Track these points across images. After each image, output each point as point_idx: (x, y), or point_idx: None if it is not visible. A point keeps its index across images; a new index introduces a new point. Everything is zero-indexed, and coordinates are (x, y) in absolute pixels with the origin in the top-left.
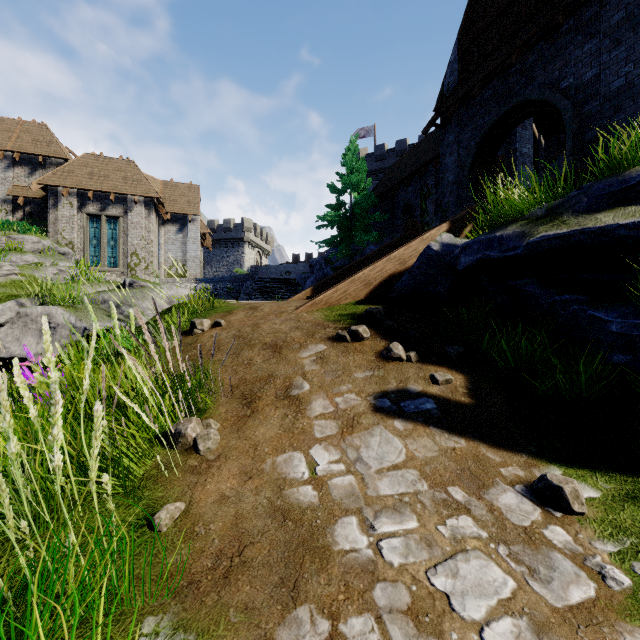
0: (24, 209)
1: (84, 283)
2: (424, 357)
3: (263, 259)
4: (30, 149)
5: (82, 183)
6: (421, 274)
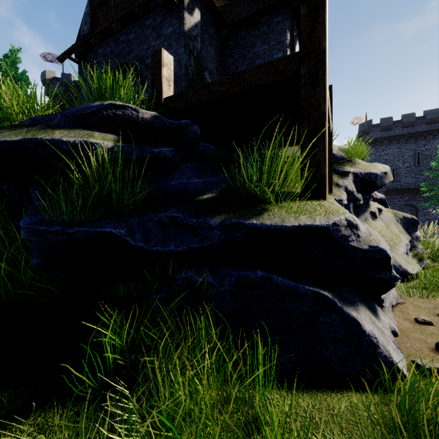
0: None
1: None
2: None
3: None
4: None
5: None
6: None
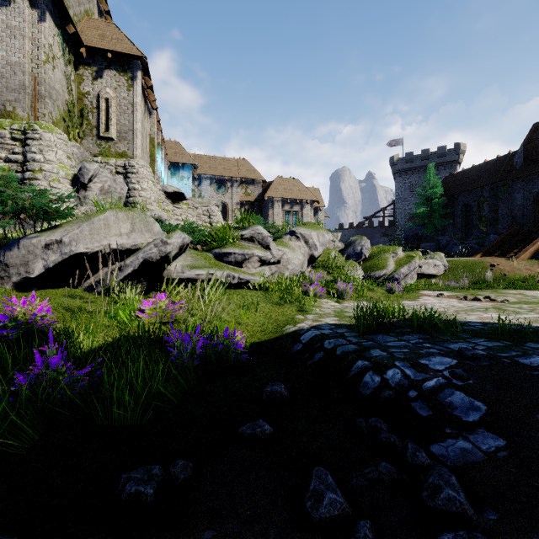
0: (244, 207)
1: (418, 252)
2: None
3: None
4: (248, 176)
5: (283, 195)
6: None
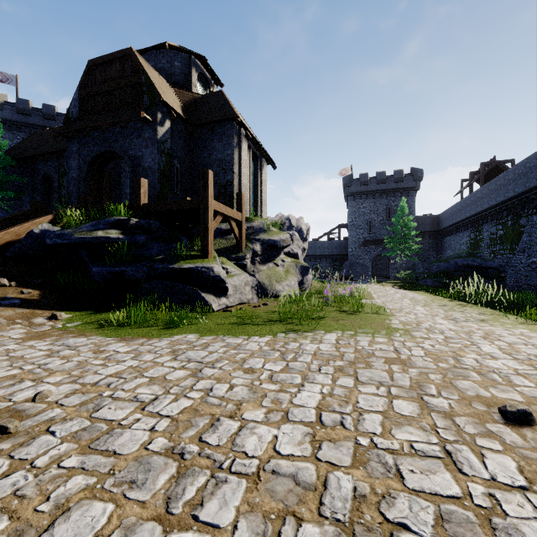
0: None
1: None
2: (21, 284)
3: None
4: None
5: None
6: (28, 244)
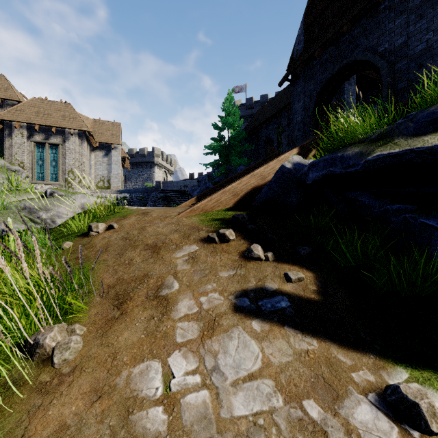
0: None
1: (12, 193)
2: (279, 256)
3: (168, 176)
4: None
5: (30, 119)
6: (277, 187)
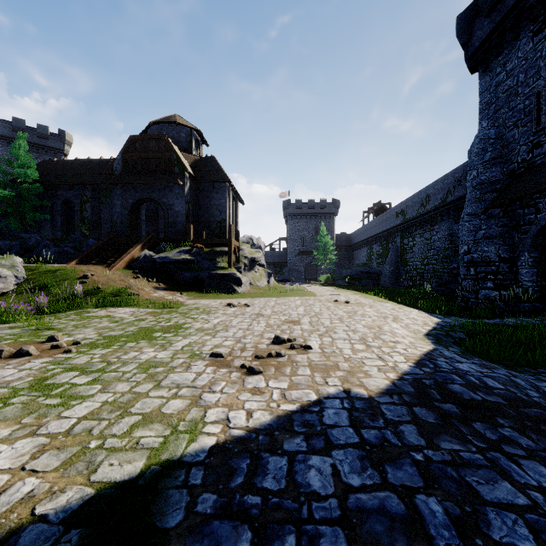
0: None
1: None
2: (155, 281)
3: None
4: None
5: None
6: (144, 261)
